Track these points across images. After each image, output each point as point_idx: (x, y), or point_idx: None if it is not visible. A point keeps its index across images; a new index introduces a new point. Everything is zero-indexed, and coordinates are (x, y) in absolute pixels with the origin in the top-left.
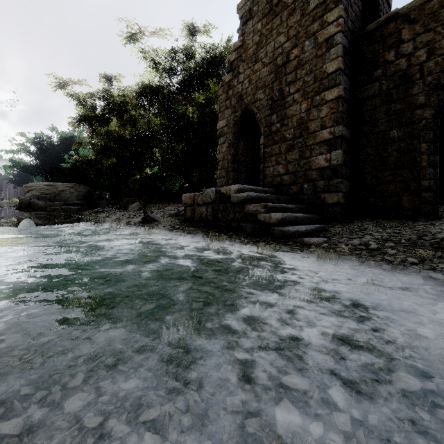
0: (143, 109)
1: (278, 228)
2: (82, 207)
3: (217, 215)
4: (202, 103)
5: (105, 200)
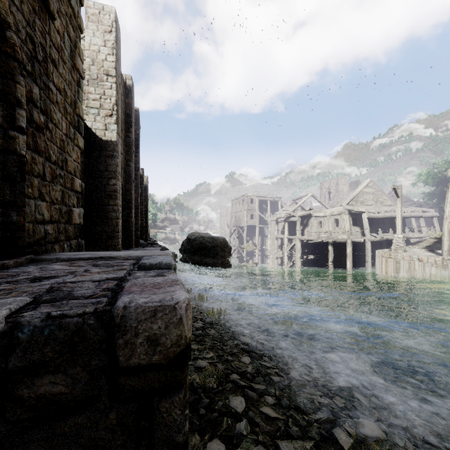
0: None
1: None
2: None
3: None
4: None
5: None
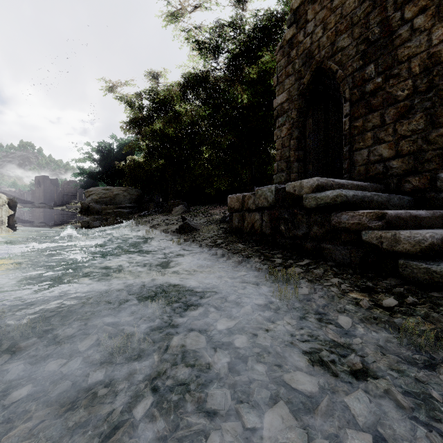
0: (189, 103)
1: (420, 264)
2: (133, 210)
3: (278, 227)
4: (253, 78)
5: (152, 203)
